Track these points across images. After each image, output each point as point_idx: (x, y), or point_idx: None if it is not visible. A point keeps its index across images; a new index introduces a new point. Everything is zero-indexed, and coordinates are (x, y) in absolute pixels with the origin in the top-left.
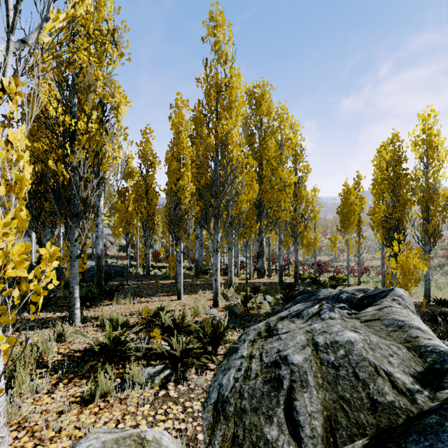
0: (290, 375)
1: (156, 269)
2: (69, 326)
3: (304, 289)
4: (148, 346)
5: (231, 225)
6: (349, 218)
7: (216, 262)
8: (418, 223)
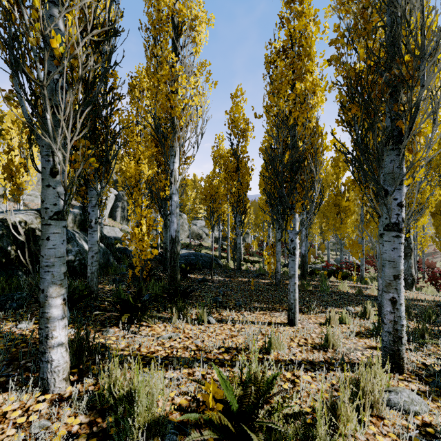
0: None
1: (248, 264)
2: None
3: None
4: None
5: None
6: None
7: (395, 256)
8: None
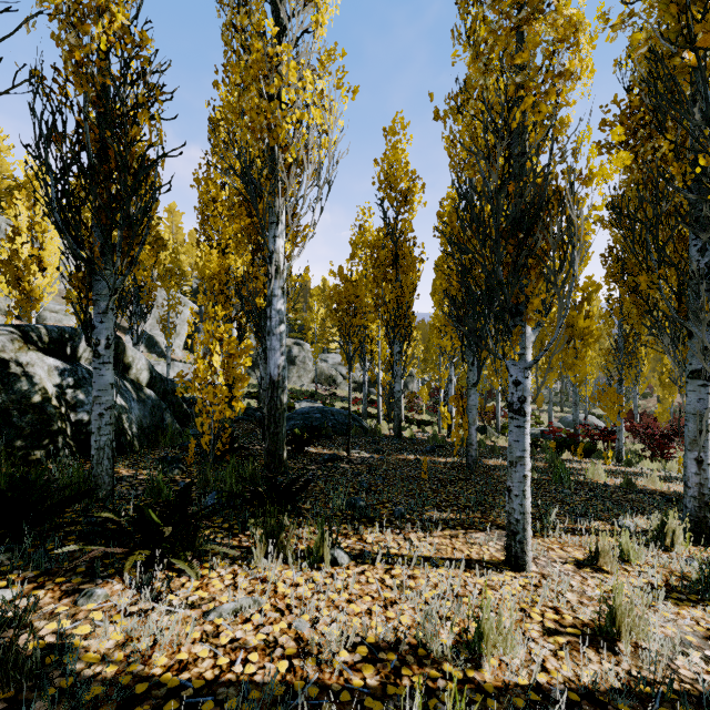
0: None
1: (413, 426)
2: None
3: None
4: None
5: (702, 281)
6: None
7: None
8: None
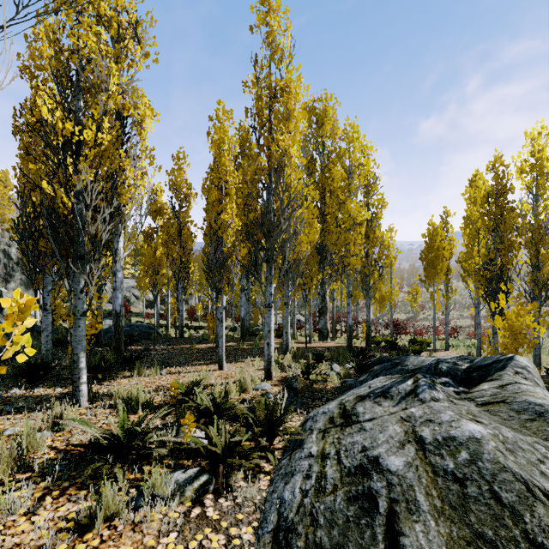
0: (388, 490)
1: (192, 330)
2: (70, 409)
3: (383, 356)
4: (176, 439)
5: (287, 273)
6: (436, 265)
7: (269, 320)
8: (524, 272)
